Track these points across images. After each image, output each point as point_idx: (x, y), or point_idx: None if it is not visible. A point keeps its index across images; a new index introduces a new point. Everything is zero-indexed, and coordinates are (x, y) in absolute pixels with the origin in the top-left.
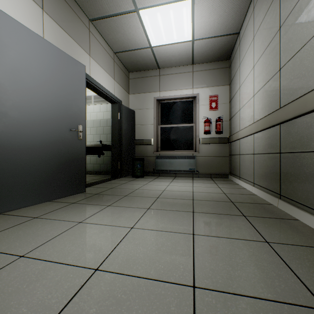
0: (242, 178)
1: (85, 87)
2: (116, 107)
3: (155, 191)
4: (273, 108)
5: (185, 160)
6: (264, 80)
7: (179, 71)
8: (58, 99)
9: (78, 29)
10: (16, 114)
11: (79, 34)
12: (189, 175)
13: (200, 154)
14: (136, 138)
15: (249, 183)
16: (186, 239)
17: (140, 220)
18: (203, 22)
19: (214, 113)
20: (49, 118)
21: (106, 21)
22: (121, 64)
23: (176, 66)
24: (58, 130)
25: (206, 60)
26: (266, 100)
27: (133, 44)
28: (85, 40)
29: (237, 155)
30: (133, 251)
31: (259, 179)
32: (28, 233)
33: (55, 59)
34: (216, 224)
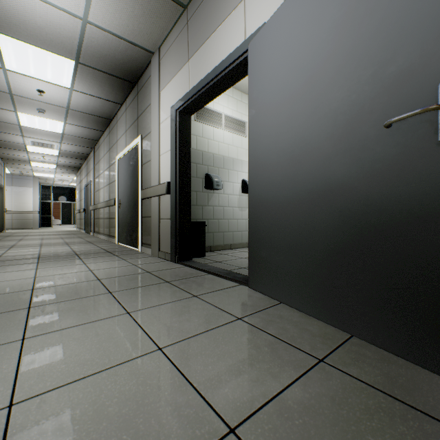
0: None
1: None
2: None
3: None
4: None
5: None
6: None
7: None
8: (350, 63)
9: None
10: (283, 152)
11: None
12: None
13: None
14: None
15: None
16: None
17: None
18: None
19: None
20: (329, 128)
21: None
22: None
23: None
24: (352, 147)
25: None
26: None
27: None
28: None
29: None
30: None
31: None
32: (180, 314)
33: None
34: None
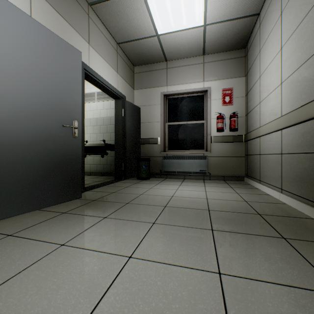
0: (264, 182)
1: (81, 77)
2: (119, 103)
3: (162, 197)
4: (313, 94)
5: (195, 161)
6: (298, 61)
7: (188, 63)
8: (47, 89)
9: (75, 13)
10: None
11: (76, 18)
12: (199, 178)
13: (212, 154)
14: (142, 137)
15: (274, 188)
16: (209, 283)
17: (142, 243)
18: (217, 1)
19: (228, 108)
20: (35, 111)
21: (107, 5)
22: (126, 57)
23: (185, 58)
24: (47, 126)
25: (219, 49)
26: (302, 86)
27: (137, 32)
28: (83, 27)
29: (256, 155)
30: (127, 311)
31: (290, 184)
32: None
33: (43, 41)
34: (249, 253)
